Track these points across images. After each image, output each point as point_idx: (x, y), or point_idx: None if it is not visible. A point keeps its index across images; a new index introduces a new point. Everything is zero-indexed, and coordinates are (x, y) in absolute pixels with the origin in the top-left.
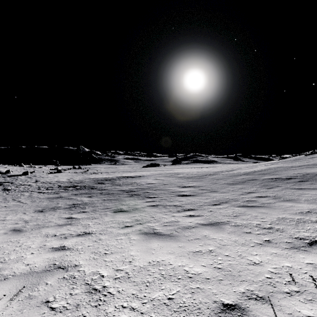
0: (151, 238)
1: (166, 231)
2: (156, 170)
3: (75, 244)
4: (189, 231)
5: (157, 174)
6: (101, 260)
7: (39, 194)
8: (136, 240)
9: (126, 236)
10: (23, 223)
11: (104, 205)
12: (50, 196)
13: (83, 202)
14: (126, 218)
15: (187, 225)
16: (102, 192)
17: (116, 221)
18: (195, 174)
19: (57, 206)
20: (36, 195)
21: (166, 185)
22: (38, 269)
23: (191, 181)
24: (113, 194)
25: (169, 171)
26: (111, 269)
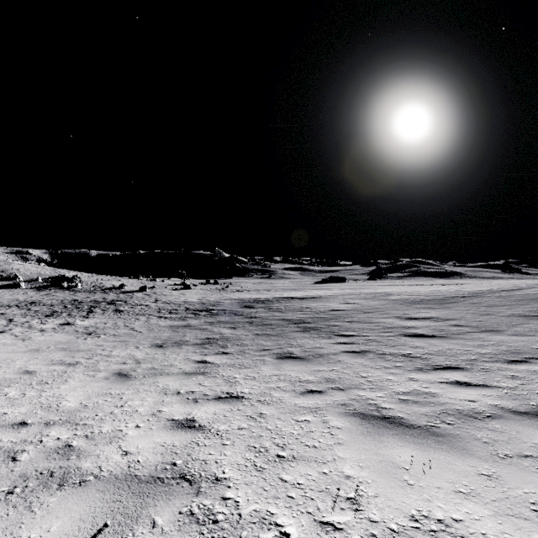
0: (382, 431)
1: (413, 416)
2: (341, 287)
3: (213, 418)
4: (485, 426)
5: (346, 294)
6: (274, 477)
7: (159, 319)
8: (344, 431)
9: (315, 415)
10: (132, 364)
11: (258, 344)
12: (173, 324)
13: (223, 337)
14: (304, 373)
15: (469, 408)
16: (252, 322)
17: (286, 377)
18: (427, 295)
19: (184, 339)
20: (155, 321)
21: (369, 315)
22: (142, 470)
23: (424, 307)
24: (271, 326)
25: (368, 290)
26: (305, 515)
